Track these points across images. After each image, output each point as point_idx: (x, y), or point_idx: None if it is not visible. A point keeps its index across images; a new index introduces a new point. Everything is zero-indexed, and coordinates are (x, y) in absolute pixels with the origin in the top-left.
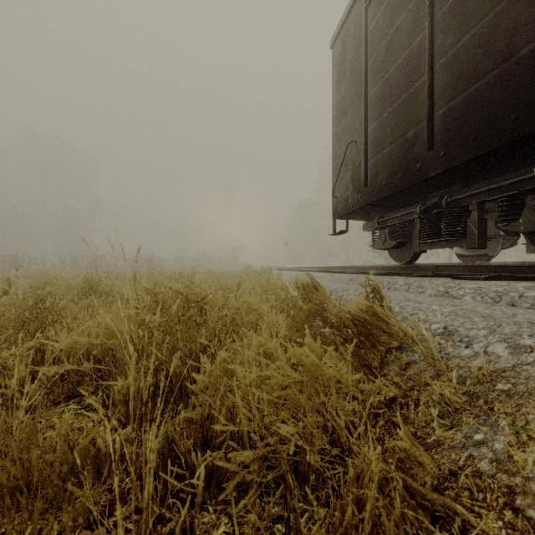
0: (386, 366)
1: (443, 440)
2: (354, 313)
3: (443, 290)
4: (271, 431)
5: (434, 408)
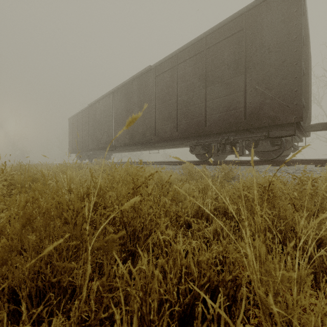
0: None
1: None
2: None
3: None
4: None
5: None
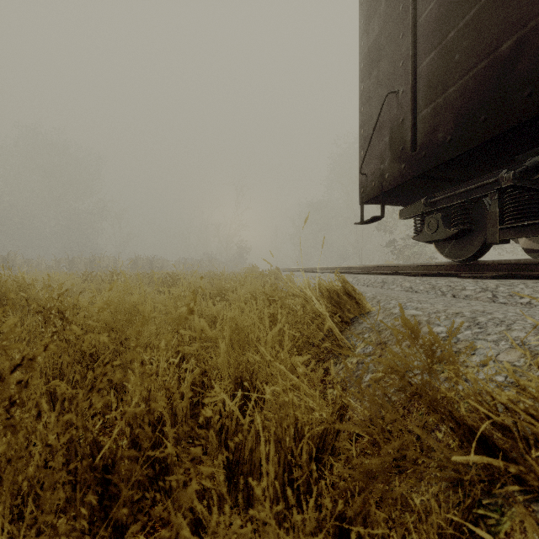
0: None
1: None
2: None
3: None
4: None
5: None
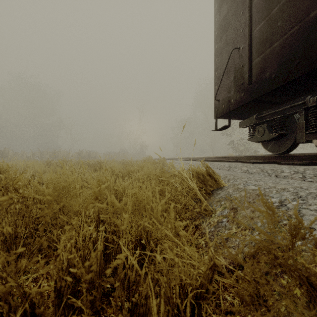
0: None
1: None
2: None
3: None
4: None
5: None
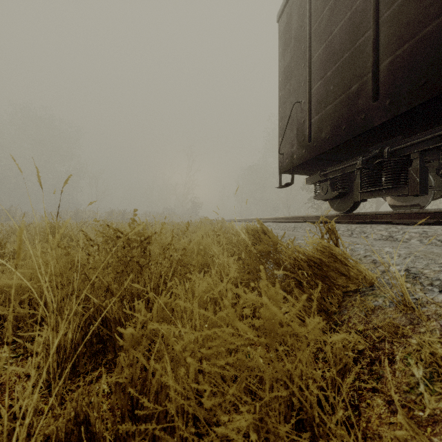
0: (345, 311)
1: (440, 415)
2: (310, 254)
3: (387, 234)
4: (215, 412)
5: (417, 367)
